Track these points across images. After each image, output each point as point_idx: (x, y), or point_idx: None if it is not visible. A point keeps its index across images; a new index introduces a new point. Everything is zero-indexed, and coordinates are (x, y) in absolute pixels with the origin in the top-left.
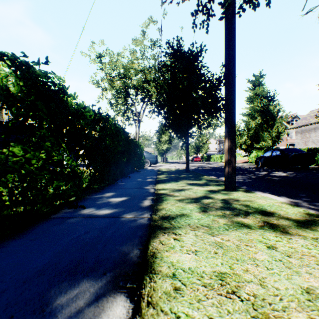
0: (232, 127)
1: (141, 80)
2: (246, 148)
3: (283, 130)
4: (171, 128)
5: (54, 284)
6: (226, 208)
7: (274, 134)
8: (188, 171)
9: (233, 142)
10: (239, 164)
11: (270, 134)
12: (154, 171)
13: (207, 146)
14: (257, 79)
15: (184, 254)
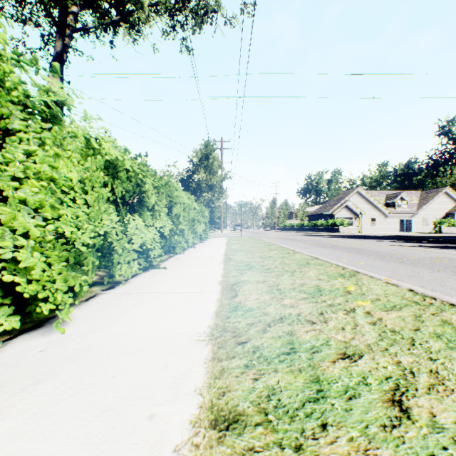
0: None
1: None
2: None
3: None
4: None
5: None
6: None
7: None
8: None
9: None
10: None
11: None
12: None
13: None
14: None
15: None
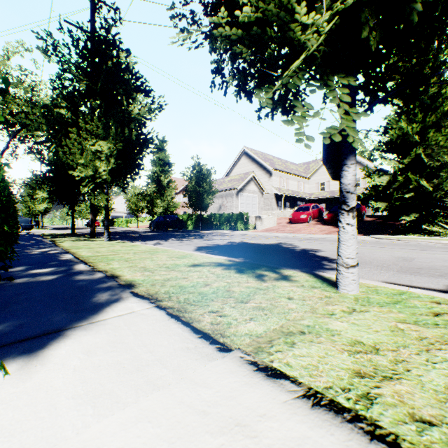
0: (93, 209)
1: (2, 114)
2: (150, 212)
3: (173, 199)
4: (56, 196)
5: (37, 245)
6: (83, 240)
7: (166, 202)
8: (74, 233)
9: (94, 216)
10: (140, 229)
11: (162, 202)
12: (36, 235)
13: (110, 207)
14: (161, 144)
15: (65, 243)
